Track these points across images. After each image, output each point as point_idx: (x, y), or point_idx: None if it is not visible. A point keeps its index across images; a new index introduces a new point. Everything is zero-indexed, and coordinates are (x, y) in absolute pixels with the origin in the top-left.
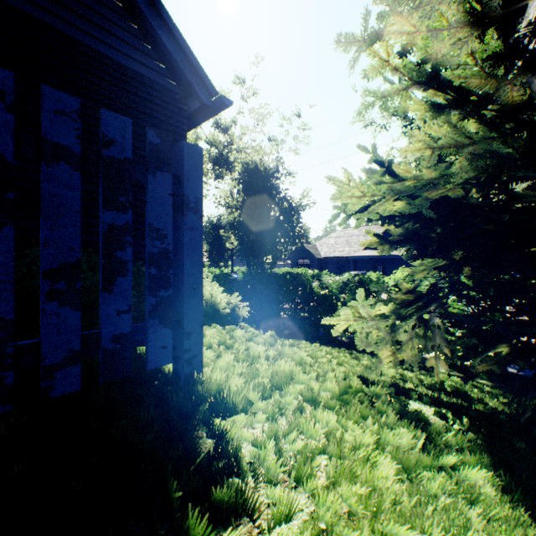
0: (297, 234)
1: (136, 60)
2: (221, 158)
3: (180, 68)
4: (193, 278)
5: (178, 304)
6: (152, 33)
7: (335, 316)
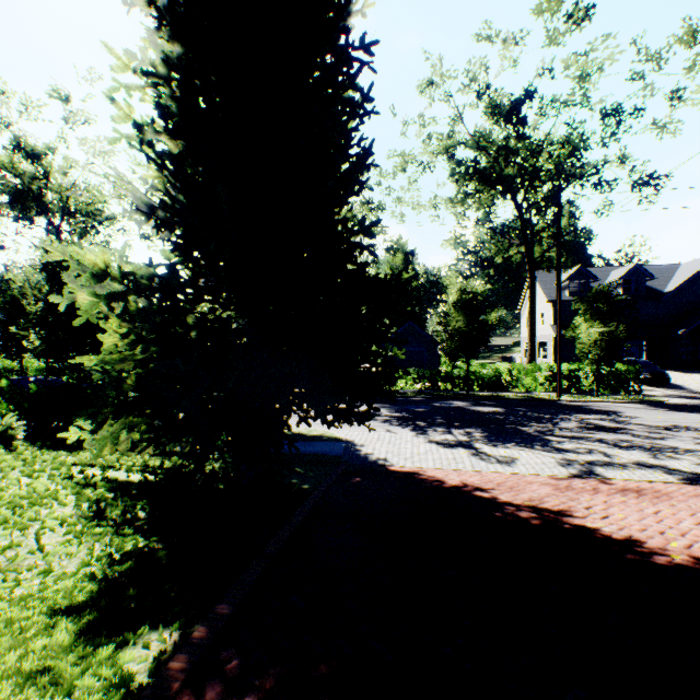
0: None
1: None
2: (28, 194)
3: None
4: None
5: None
6: None
7: None
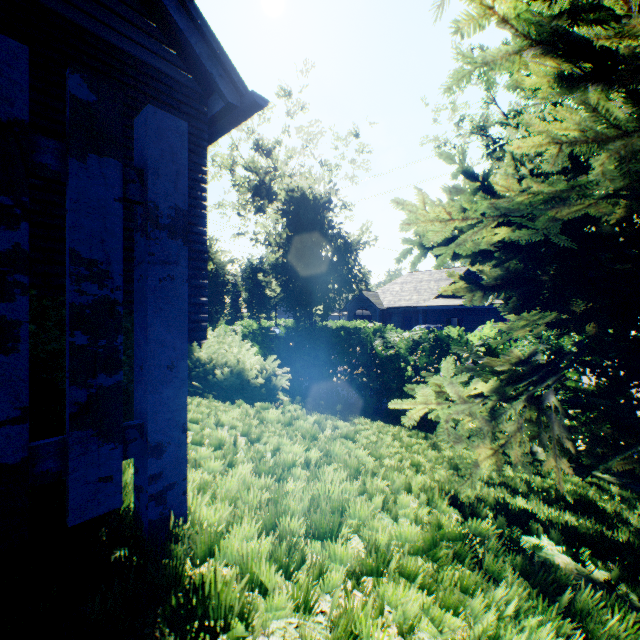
0: (355, 278)
1: (136, 42)
2: (263, 187)
3: (195, 52)
4: (168, 349)
5: (141, 395)
6: (156, 3)
7: (403, 385)
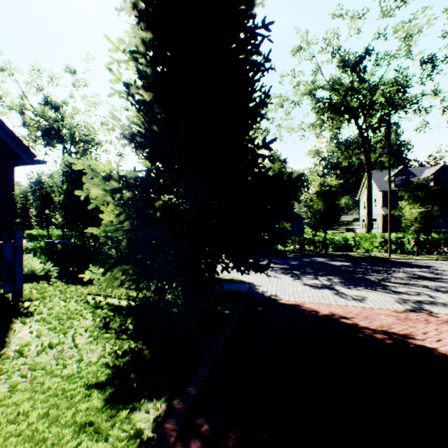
0: None
1: None
2: (52, 131)
3: (10, 146)
4: (20, 269)
5: (14, 277)
6: None
7: None
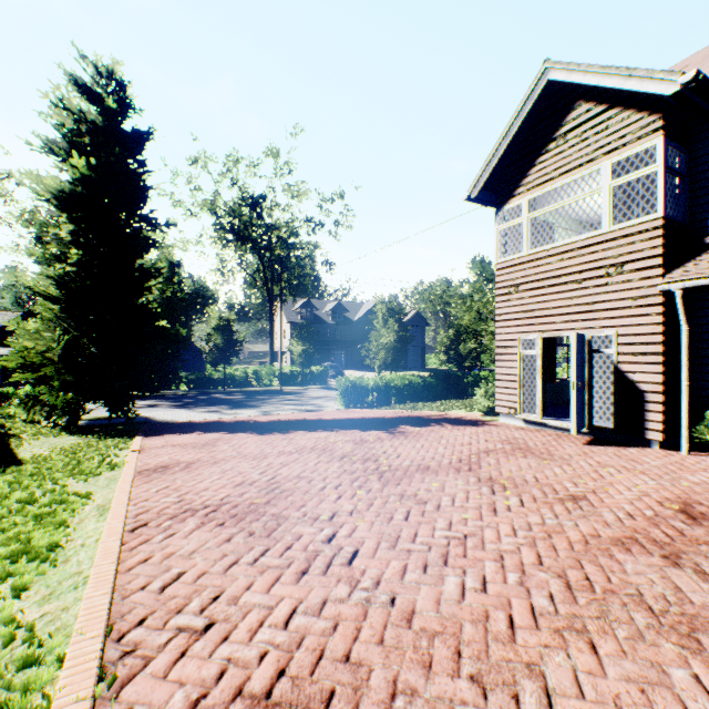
0: None
1: None
2: None
3: None
4: None
5: None
6: None
7: None
